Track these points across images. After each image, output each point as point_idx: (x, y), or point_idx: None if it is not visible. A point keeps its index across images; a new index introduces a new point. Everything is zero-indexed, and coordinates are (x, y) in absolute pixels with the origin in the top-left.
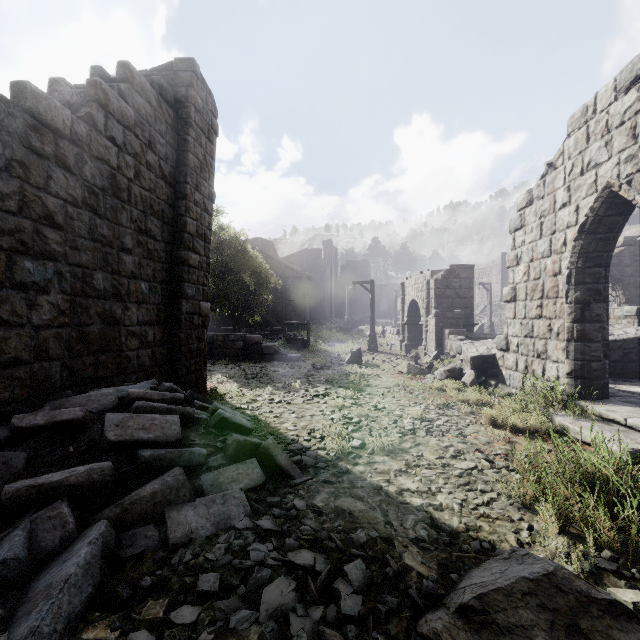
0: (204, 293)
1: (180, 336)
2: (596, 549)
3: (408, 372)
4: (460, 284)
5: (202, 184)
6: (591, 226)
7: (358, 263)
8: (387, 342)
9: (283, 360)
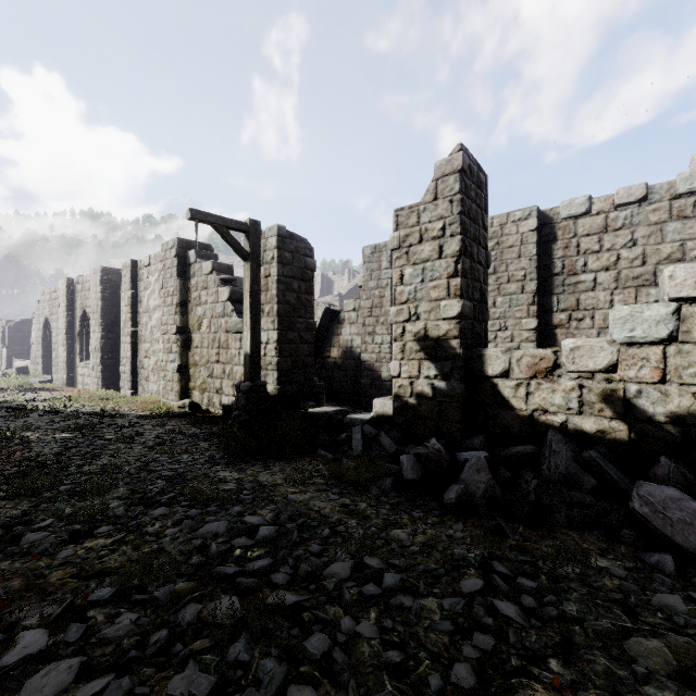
0: None
1: None
2: (5, 388)
3: None
4: (29, 330)
5: None
6: (46, 325)
7: None
8: None
9: None
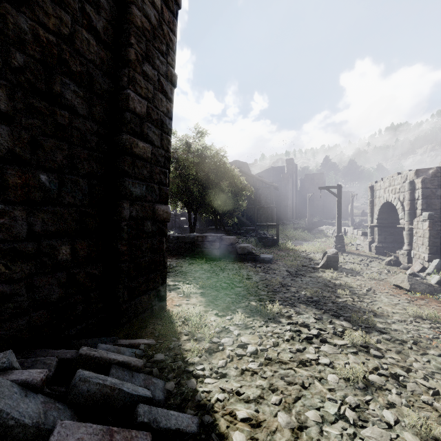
0: (162, 193)
1: (120, 249)
2: None
3: (411, 288)
4: None
5: (156, 56)
6: None
7: (314, 176)
8: (350, 242)
9: (256, 260)
